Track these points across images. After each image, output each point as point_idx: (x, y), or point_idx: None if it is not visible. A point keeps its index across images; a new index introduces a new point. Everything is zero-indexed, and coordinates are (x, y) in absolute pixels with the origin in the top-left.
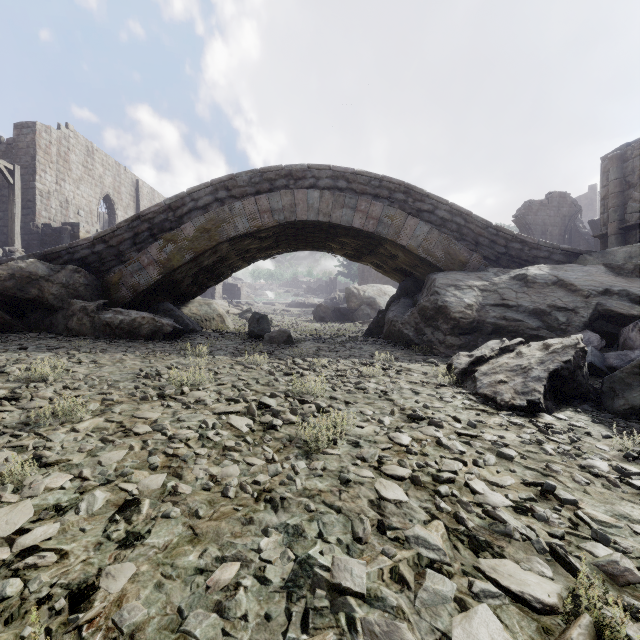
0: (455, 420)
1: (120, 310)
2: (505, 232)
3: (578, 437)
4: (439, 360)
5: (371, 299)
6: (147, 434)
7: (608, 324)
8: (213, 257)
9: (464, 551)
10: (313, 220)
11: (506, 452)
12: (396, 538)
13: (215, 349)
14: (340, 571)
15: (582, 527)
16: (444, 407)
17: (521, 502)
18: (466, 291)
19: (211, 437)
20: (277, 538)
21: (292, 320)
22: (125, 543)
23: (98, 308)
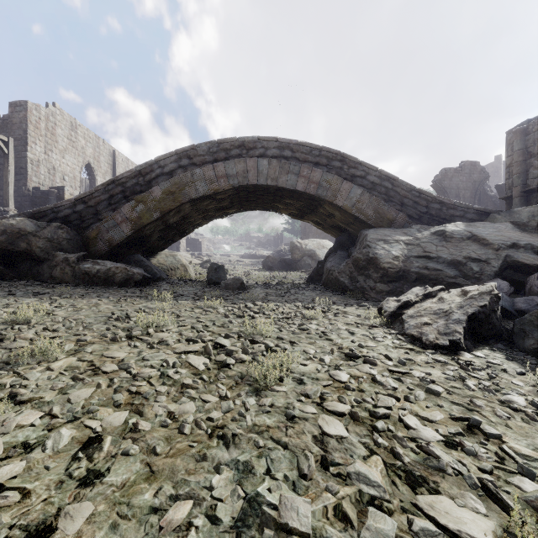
0: (387, 358)
1: (97, 261)
2: (426, 194)
3: (496, 374)
4: (370, 304)
5: (312, 251)
6: (114, 372)
7: (515, 273)
8: (177, 216)
9: (402, 487)
10: (262, 184)
11: (434, 388)
12: (338, 474)
13: (178, 294)
14: (287, 510)
15: (508, 461)
16: (377, 346)
17: (450, 436)
18: (393, 245)
19: (171, 375)
20: (228, 475)
21: (245, 269)
22: (85, 481)
23: (78, 259)
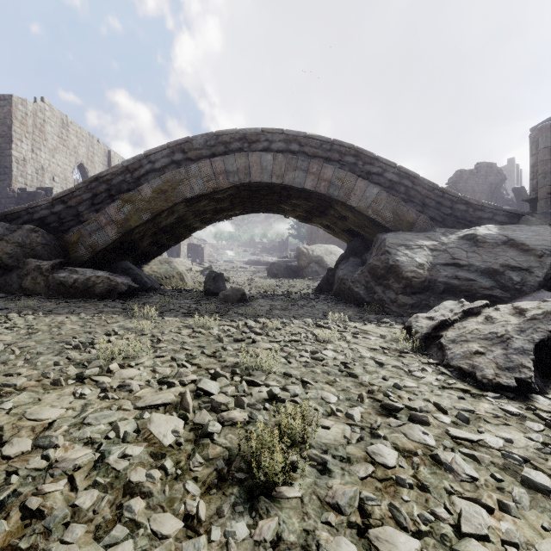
0: (439, 409)
1: (75, 269)
2: (451, 194)
3: None
4: (392, 320)
5: (319, 258)
6: (23, 455)
7: None
8: (170, 218)
9: None
10: (266, 182)
11: (537, 479)
12: None
13: (167, 309)
14: None
15: None
16: (418, 386)
17: None
18: (416, 250)
19: (112, 463)
20: None
21: (248, 276)
22: None
23: (53, 267)
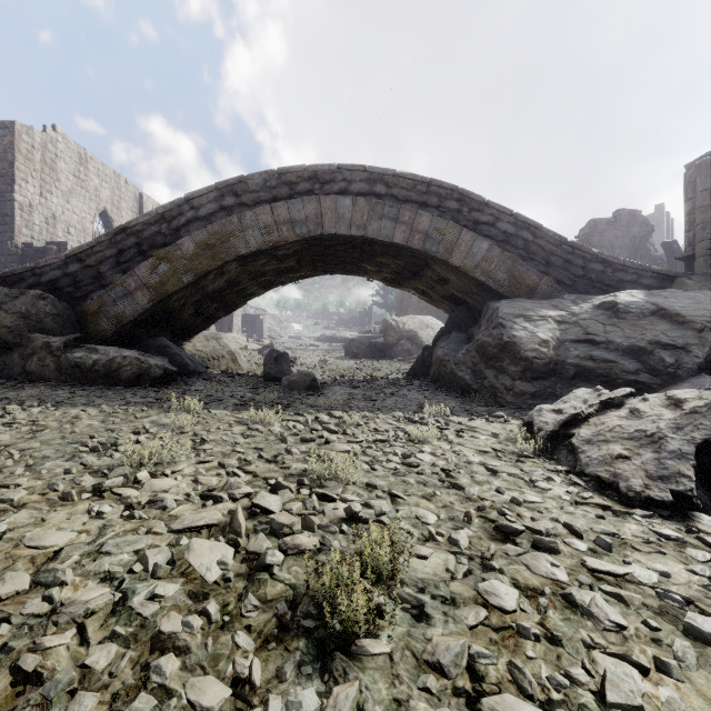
0: (571, 532)
1: (95, 347)
2: (583, 250)
3: None
4: (508, 413)
5: (412, 332)
6: (18, 596)
7: None
8: (219, 281)
9: None
10: (344, 234)
11: (705, 628)
12: None
13: (214, 399)
14: None
15: None
16: (543, 501)
17: None
18: (539, 323)
19: (137, 607)
20: None
21: (321, 357)
22: None
23: (67, 345)
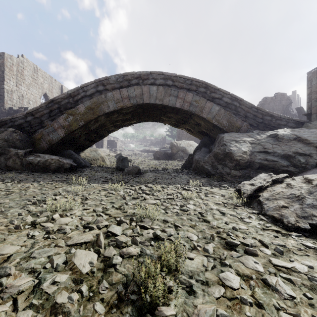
0: (263, 244)
1: (39, 155)
2: (262, 110)
3: None
4: (228, 185)
5: (183, 148)
6: None
7: None
8: (96, 124)
9: None
10: (153, 103)
11: None
12: None
13: (93, 179)
14: None
15: None
16: (248, 228)
17: None
18: (242, 143)
19: (45, 288)
20: None
21: (142, 159)
22: None
23: (26, 153)
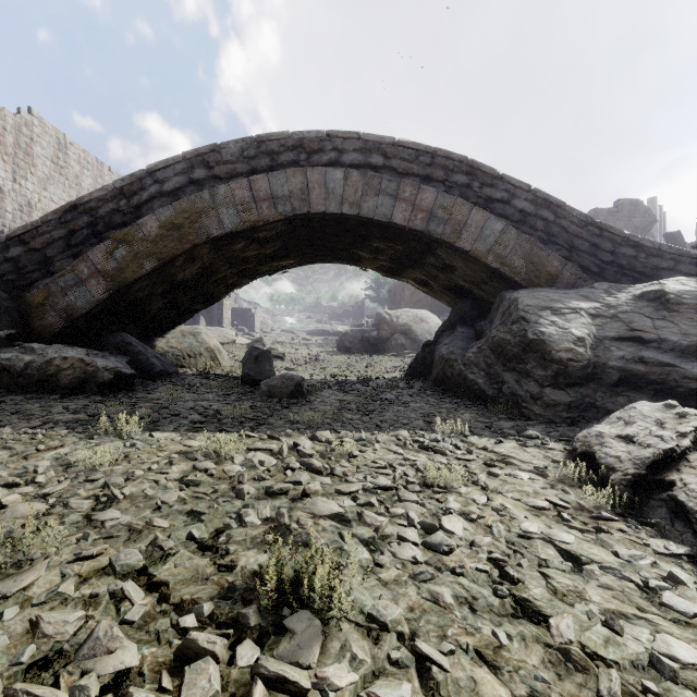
0: None
1: (32, 346)
2: (612, 231)
3: None
4: (540, 430)
5: (406, 326)
6: None
7: None
8: (191, 268)
9: None
10: (334, 212)
11: None
12: None
13: (166, 414)
14: None
15: None
16: None
17: None
18: (570, 317)
19: None
20: None
21: (312, 351)
22: None
23: None
